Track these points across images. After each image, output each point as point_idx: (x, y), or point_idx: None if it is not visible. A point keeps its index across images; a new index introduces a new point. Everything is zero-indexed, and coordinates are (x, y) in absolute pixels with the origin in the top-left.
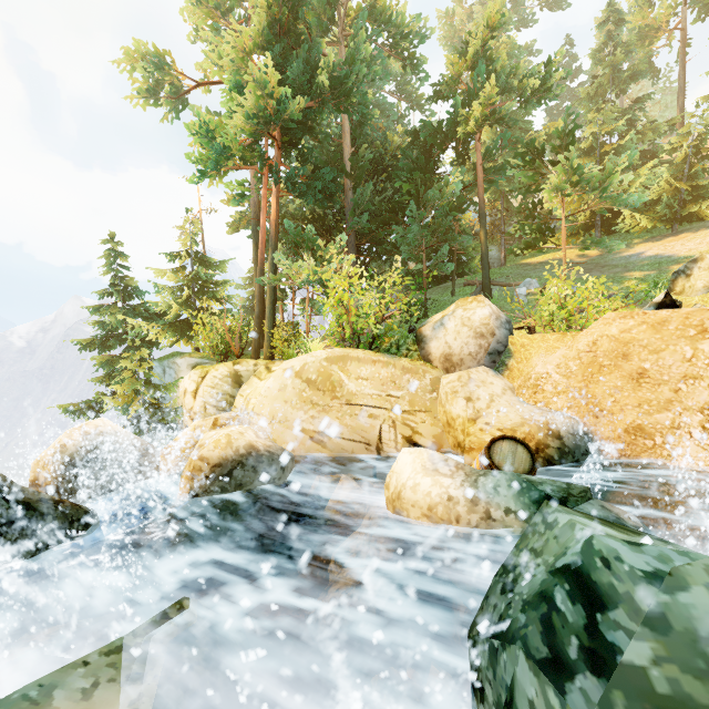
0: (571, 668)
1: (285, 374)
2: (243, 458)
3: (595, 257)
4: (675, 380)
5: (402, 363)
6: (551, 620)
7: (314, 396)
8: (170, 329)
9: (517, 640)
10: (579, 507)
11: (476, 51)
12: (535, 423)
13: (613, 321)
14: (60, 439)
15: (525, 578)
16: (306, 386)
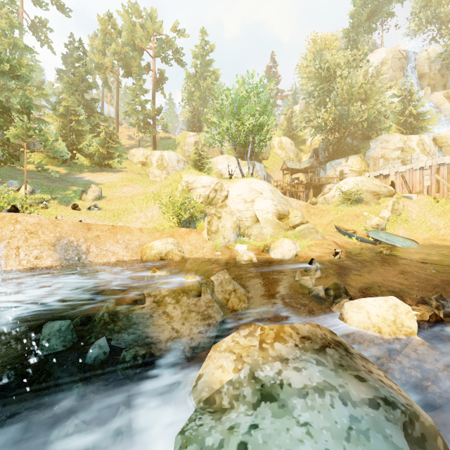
0: None
1: None
2: None
3: (63, 174)
4: (8, 238)
5: None
6: None
7: None
8: None
9: None
10: None
11: None
12: None
13: None
14: None
15: None
16: None
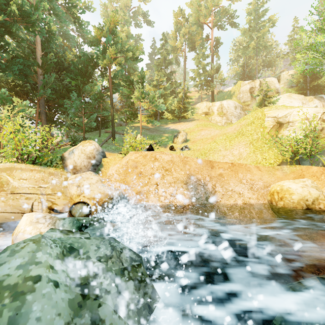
0: None
1: None
2: None
3: (156, 127)
4: (149, 175)
5: (49, 171)
6: None
7: None
8: None
9: None
10: (93, 226)
11: (108, 30)
12: (104, 194)
13: (133, 154)
14: None
15: None
16: None
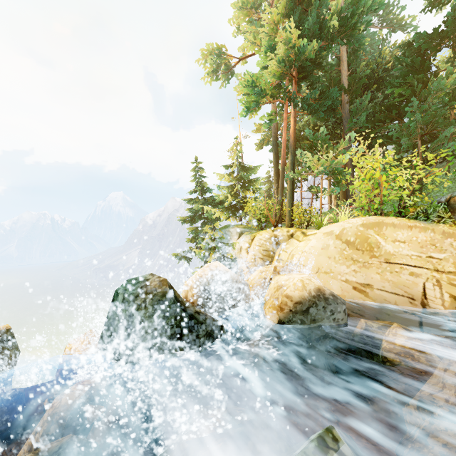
0: None
1: (326, 237)
2: (315, 299)
3: None
4: None
5: (441, 229)
6: None
7: (353, 254)
8: (226, 211)
9: None
10: None
11: None
12: None
13: None
14: (198, 273)
15: None
16: (345, 246)
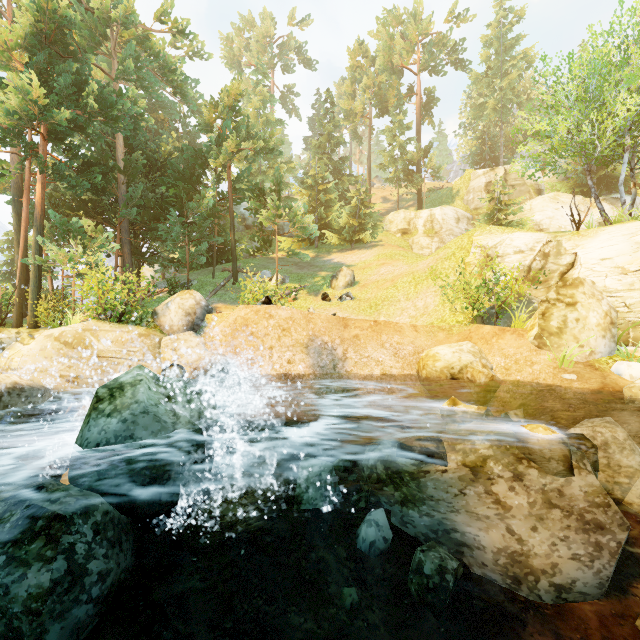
0: None
1: (46, 339)
2: (10, 389)
3: (311, 258)
4: (262, 336)
5: (139, 330)
6: None
7: (70, 353)
8: None
9: None
10: None
11: (225, 107)
12: (204, 360)
13: (242, 309)
14: None
15: None
16: (64, 346)
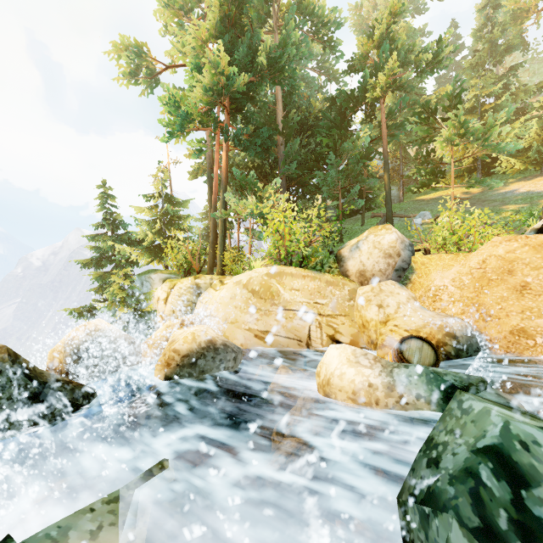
0: (502, 538)
1: (235, 286)
2: (205, 350)
3: (477, 194)
4: None
5: (326, 278)
6: (479, 494)
7: (257, 303)
8: (146, 252)
9: (449, 510)
10: (479, 395)
11: (381, 33)
12: (435, 326)
13: (499, 244)
14: (69, 334)
15: (448, 455)
16: (251, 295)
